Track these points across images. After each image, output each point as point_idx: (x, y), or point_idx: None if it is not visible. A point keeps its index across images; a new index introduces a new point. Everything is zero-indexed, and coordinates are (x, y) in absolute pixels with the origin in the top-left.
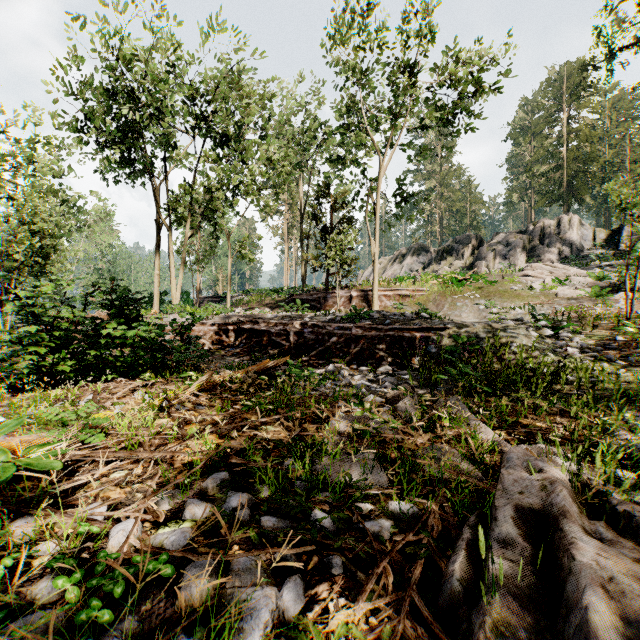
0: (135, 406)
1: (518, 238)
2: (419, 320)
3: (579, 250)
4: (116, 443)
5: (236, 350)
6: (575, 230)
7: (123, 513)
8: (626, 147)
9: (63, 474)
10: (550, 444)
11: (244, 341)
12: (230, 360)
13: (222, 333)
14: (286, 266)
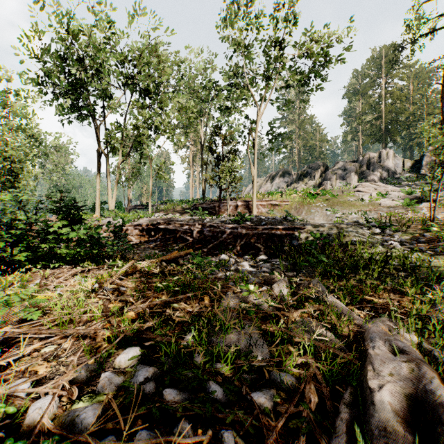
0: (68, 290)
1: (352, 165)
2: (286, 222)
3: (393, 174)
4: (52, 320)
5: (154, 244)
6: (391, 160)
7: (43, 390)
8: (424, 104)
9: (2, 349)
10: (390, 317)
11: (160, 237)
12: (149, 251)
13: (144, 231)
14: (191, 184)
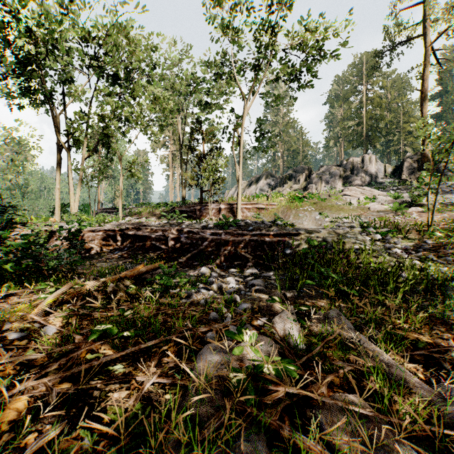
0: None
1: (336, 169)
2: (276, 227)
3: (376, 179)
4: None
5: (120, 253)
6: (373, 165)
7: None
8: (401, 112)
9: None
10: None
11: (128, 245)
12: (112, 263)
13: (109, 238)
14: (171, 186)
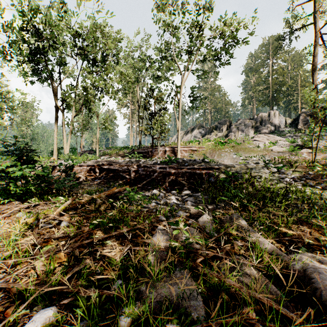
0: None
1: (249, 122)
2: (204, 163)
3: (279, 128)
4: None
5: (99, 181)
6: (277, 118)
7: None
8: (298, 79)
9: None
10: (309, 250)
11: (104, 175)
12: (94, 187)
13: (91, 171)
14: (131, 135)
